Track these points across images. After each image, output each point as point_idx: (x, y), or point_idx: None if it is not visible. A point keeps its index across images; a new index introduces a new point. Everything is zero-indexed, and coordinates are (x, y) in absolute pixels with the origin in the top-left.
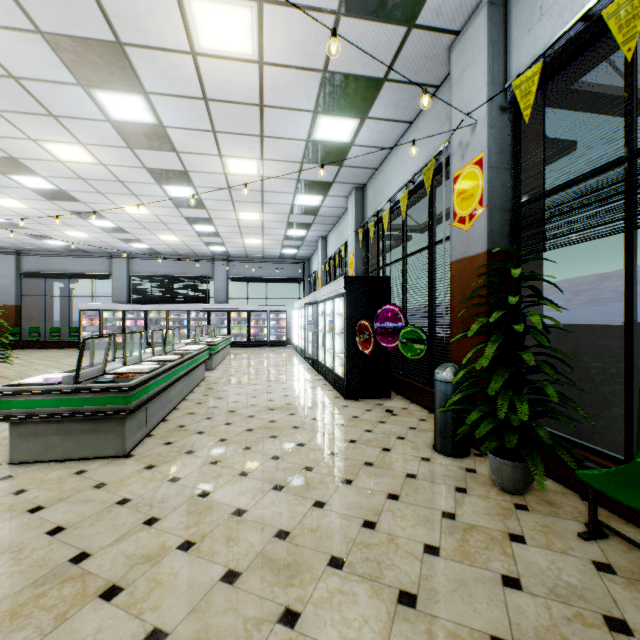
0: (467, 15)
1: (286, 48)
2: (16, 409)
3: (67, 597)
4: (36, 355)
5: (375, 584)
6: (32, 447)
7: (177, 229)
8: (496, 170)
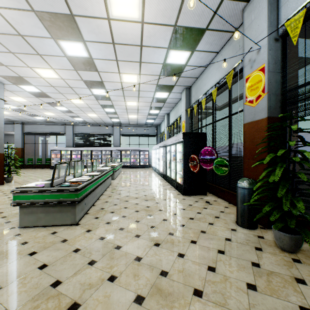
0: None
1: (156, 14)
2: (22, 200)
3: (50, 309)
4: (31, 171)
5: (223, 309)
6: (30, 219)
7: (96, 111)
8: (272, 73)
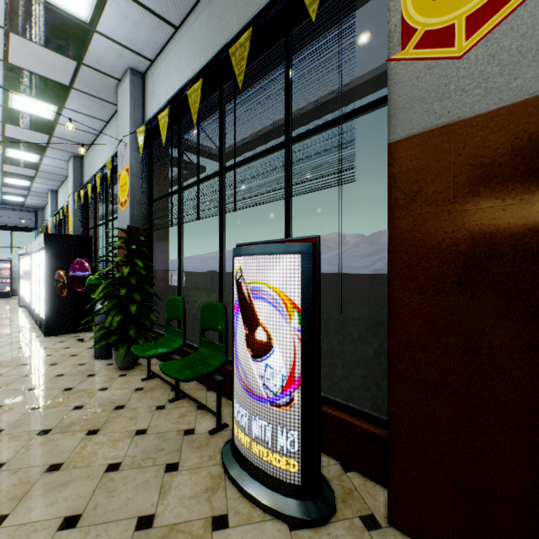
0: (122, 73)
1: None
2: None
3: None
4: None
5: None
6: None
7: None
8: (137, 178)
